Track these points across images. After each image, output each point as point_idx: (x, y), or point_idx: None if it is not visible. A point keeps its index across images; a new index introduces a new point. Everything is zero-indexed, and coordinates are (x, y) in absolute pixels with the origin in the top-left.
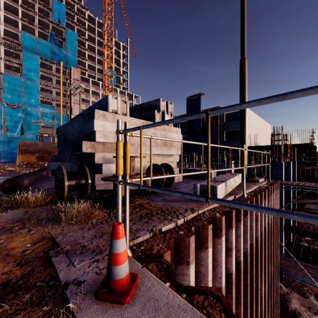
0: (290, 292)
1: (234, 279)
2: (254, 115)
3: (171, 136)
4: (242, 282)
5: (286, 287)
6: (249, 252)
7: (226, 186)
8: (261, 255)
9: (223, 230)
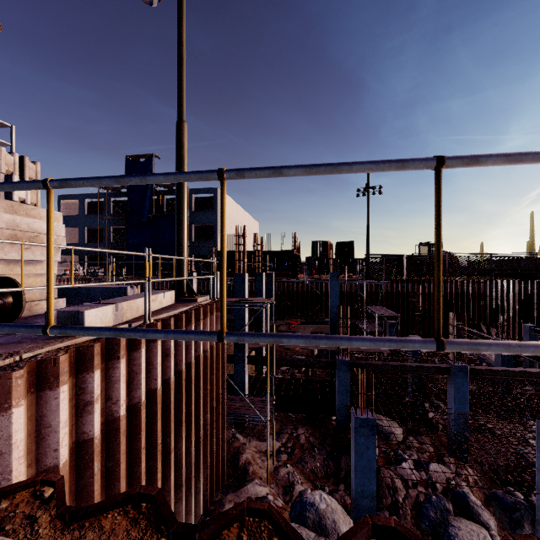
0: (249, 442)
1: (100, 445)
2: (236, 205)
3: (33, 225)
4: (124, 447)
5: (247, 437)
6: (144, 401)
7: (117, 310)
8: (180, 402)
9: (64, 375)
